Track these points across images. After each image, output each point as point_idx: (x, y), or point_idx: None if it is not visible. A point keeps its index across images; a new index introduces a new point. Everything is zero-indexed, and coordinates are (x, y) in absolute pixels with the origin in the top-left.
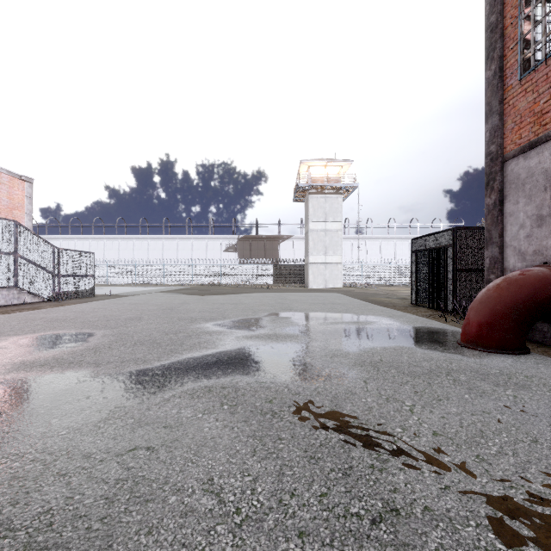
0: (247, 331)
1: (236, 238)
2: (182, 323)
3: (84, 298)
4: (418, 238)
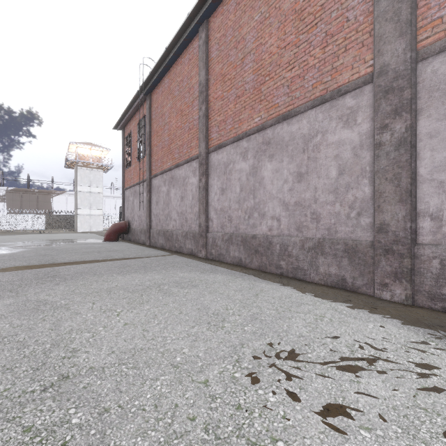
0: (27, 243)
1: (4, 189)
2: None
3: None
4: (121, 207)
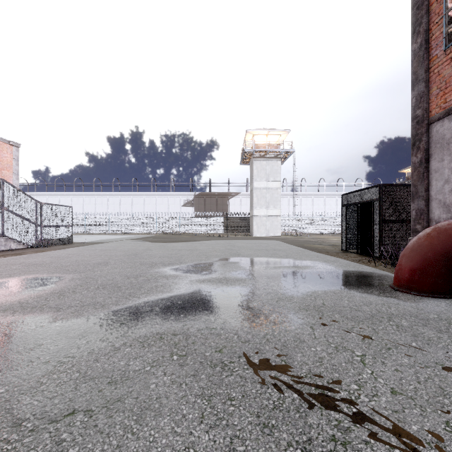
0: (200, 275)
1: (193, 194)
2: (143, 267)
3: (63, 245)
4: (348, 193)
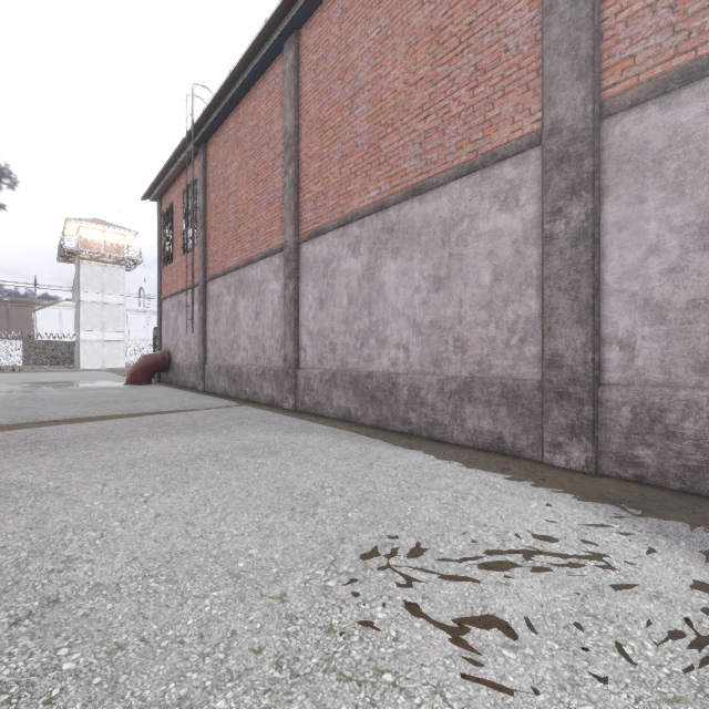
0: None
1: None
2: None
3: None
4: (156, 328)
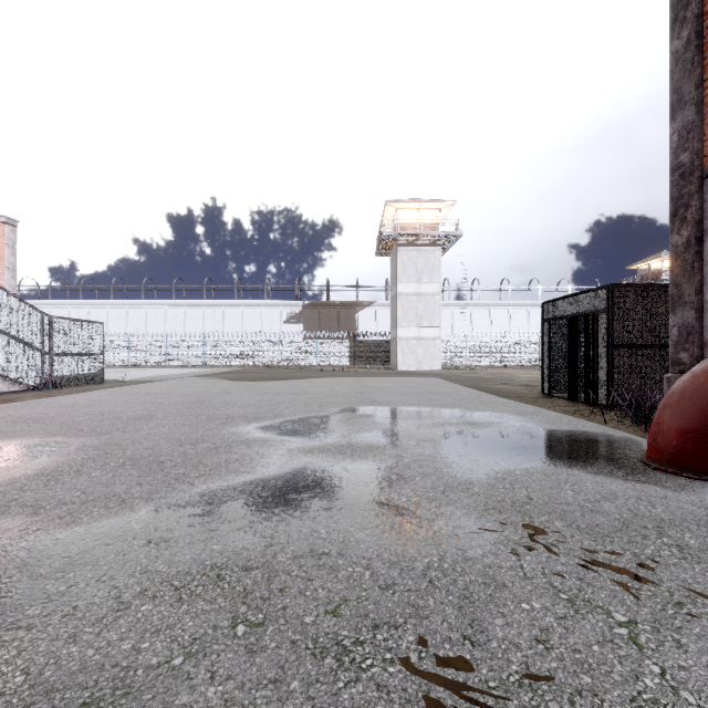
0: (307, 440)
1: (300, 304)
2: (210, 425)
3: (88, 385)
4: (553, 300)
